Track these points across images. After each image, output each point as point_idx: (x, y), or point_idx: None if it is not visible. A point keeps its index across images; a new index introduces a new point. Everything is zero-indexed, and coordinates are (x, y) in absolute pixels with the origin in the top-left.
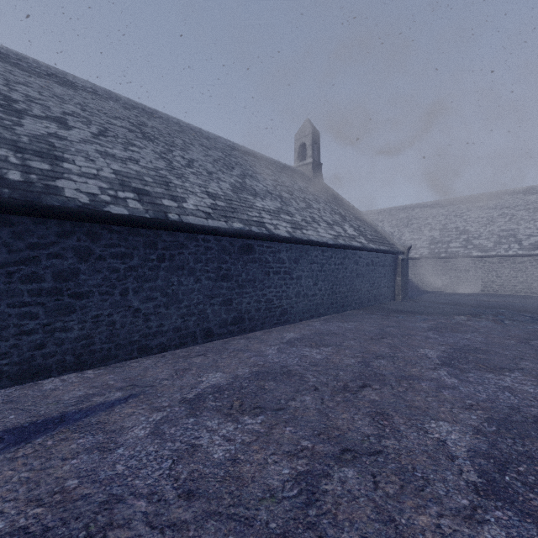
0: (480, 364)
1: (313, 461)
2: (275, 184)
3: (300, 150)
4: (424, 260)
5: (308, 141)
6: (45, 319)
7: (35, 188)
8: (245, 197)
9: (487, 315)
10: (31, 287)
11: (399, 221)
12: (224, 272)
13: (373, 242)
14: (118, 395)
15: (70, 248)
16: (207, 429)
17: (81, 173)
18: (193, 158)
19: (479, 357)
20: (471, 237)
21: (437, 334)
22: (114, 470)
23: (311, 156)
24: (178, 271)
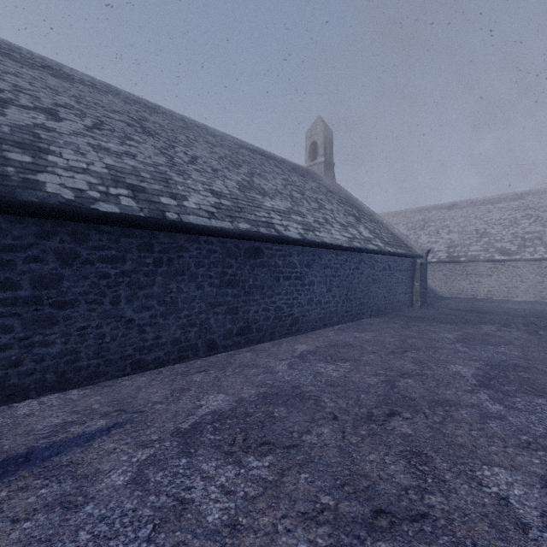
0: (525, 385)
1: (337, 530)
2: (285, 183)
3: (311, 149)
4: (442, 264)
5: (320, 139)
6: (22, 332)
7: (11, 182)
8: (253, 197)
9: (517, 324)
10: (4, 296)
11: (415, 223)
12: (229, 278)
13: (390, 245)
14: (101, 424)
15: (51, 250)
16: (201, 475)
17: (67, 167)
18: (197, 154)
19: (521, 376)
20: (492, 240)
21: (466, 346)
22: (75, 540)
23: (323, 155)
24: (177, 277)
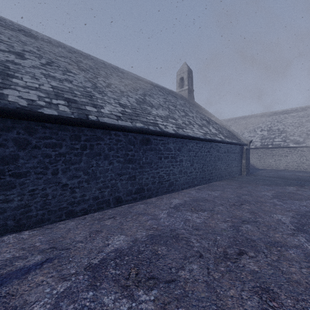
0: None
1: None
2: (165, 101)
3: (180, 82)
4: (257, 149)
5: (185, 76)
6: None
7: None
8: (145, 107)
9: (308, 186)
10: None
11: (241, 125)
12: (129, 157)
13: (228, 138)
14: (38, 259)
15: (11, 139)
16: (102, 308)
17: (25, 86)
18: (111, 82)
19: None
20: (288, 135)
21: (280, 201)
22: None
23: (187, 85)
24: (96, 157)
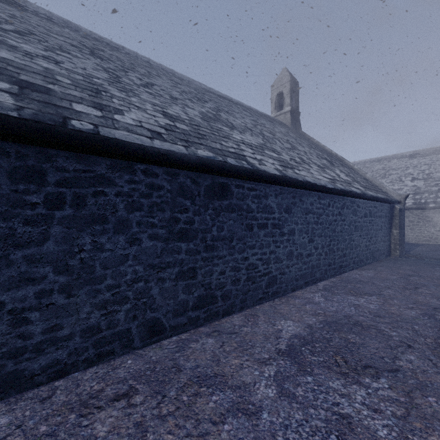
0: None
1: None
2: (254, 123)
3: (277, 100)
4: (408, 210)
5: (286, 89)
6: None
7: None
8: (219, 127)
9: None
10: None
11: (375, 172)
12: (181, 226)
13: (369, 189)
14: None
15: None
16: None
17: None
18: (155, 83)
19: None
20: None
21: None
22: None
23: (289, 104)
24: (94, 226)
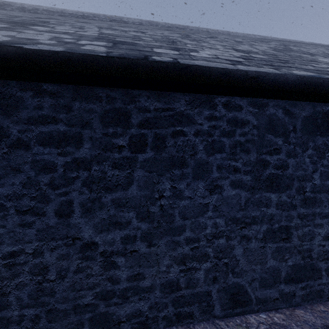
0: None
1: None
2: None
3: None
4: None
5: None
6: None
7: None
8: (297, 55)
9: None
10: None
11: None
12: (270, 172)
13: None
14: None
15: None
16: None
17: (46, 31)
18: (218, 36)
19: None
20: None
21: None
22: None
23: None
24: (173, 170)
